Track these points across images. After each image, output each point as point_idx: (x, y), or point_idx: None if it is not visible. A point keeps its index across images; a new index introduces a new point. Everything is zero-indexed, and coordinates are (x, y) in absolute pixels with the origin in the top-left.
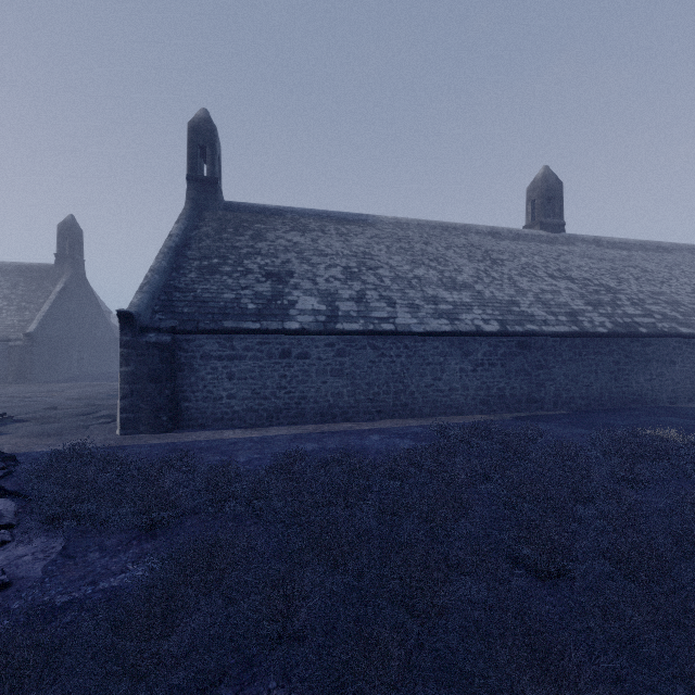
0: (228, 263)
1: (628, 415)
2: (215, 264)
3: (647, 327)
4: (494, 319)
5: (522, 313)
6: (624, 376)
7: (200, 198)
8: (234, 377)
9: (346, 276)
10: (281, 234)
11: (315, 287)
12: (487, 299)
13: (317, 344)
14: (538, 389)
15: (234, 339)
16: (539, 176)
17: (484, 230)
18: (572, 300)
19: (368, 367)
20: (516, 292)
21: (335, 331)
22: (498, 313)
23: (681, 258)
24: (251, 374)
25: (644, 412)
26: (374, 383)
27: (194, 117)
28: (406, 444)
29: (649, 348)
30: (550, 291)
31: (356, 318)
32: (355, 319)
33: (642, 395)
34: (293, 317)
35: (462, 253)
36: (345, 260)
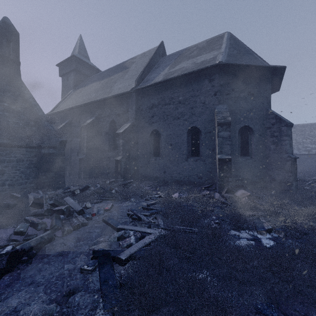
0: None
1: None
2: None
3: None
4: None
5: None
6: None
7: None
8: None
9: None
10: None
11: None
12: None
13: None
14: None
15: None
16: None
17: None
18: None
19: None
20: None
21: None
22: None
23: None
24: None
25: None
26: None
27: None
28: None
29: None
30: None
31: None
32: None
33: None
34: None
35: None
36: None
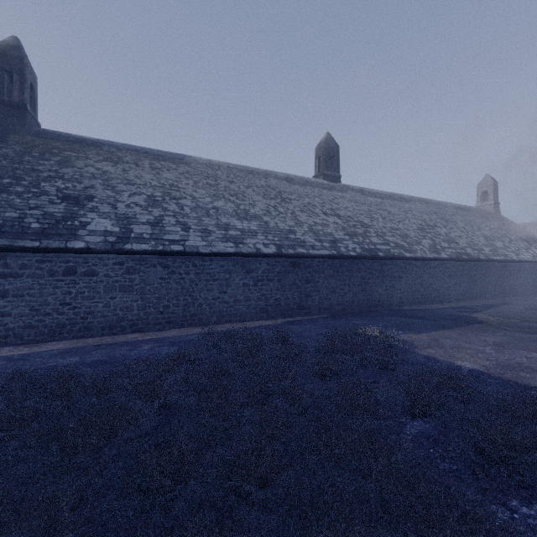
0: (22, 184)
1: (367, 316)
2: (5, 184)
3: (384, 252)
4: (273, 244)
5: (297, 239)
6: (369, 287)
7: (6, 121)
8: (7, 294)
9: (149, 203)
10: (92, 162)
11: (113, 211)
12: (271, 228)
13: (105, 263)
14: (306, 298)
15: (8, 257)
16: (323, 139)
17: (282, 176)
18: (336, 231)
19: (158, 283)
20: (295, 224)
21: (122, 251)
22: (278, 239)
23: (414, 206)
24: (29, 291)
25: (379, 313)
26: (164, 297)
27: (1, 42)
28: (170, 352)
29: (385, 267)
30: (321, 224)
31: (148, 240)
32: (146, 241)
33: (380, 301)
34: (81, 237)
35: (259, 192)
36: (152, 189)
